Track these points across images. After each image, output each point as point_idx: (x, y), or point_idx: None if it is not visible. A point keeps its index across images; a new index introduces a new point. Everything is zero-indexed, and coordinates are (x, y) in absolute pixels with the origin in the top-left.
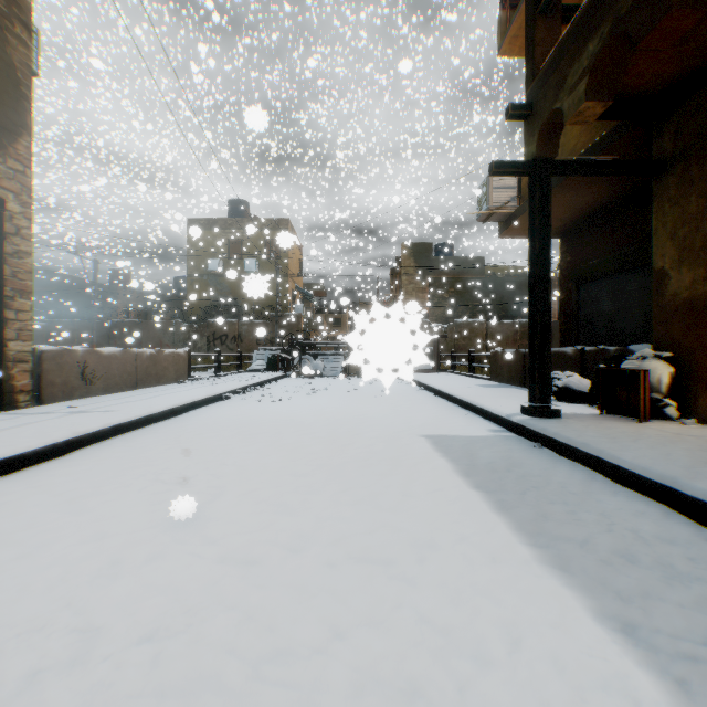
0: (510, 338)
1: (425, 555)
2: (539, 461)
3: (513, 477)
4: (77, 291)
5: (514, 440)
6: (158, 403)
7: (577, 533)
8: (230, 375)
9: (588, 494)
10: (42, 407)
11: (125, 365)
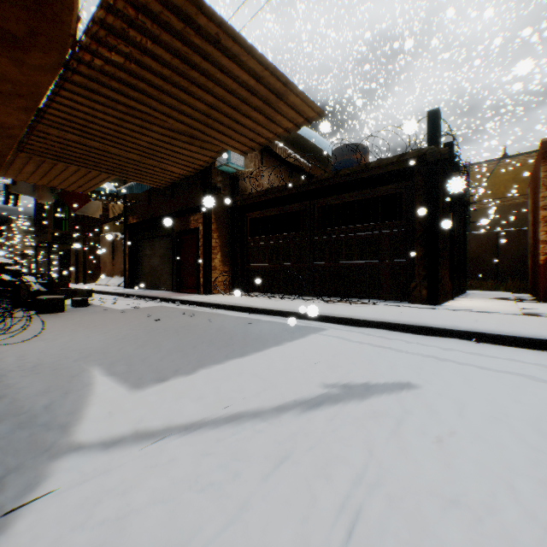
0: None
1: None
2: None
3: None
4: None
5: None
6: None
7: None
8: None
9: None
10: None
11: None
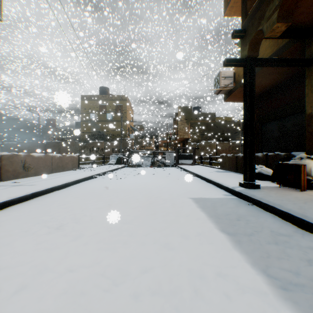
0: (227, 149)
1: (198, 286)
2: (253, 213)
3: (241, 224)
4: (31, 128)
5: (237, 200)
6: (59, 181)
7: (290, 266)
8: (99, 166)
9: (287, 236)
10: (1, 182)
11: (46, 161)
